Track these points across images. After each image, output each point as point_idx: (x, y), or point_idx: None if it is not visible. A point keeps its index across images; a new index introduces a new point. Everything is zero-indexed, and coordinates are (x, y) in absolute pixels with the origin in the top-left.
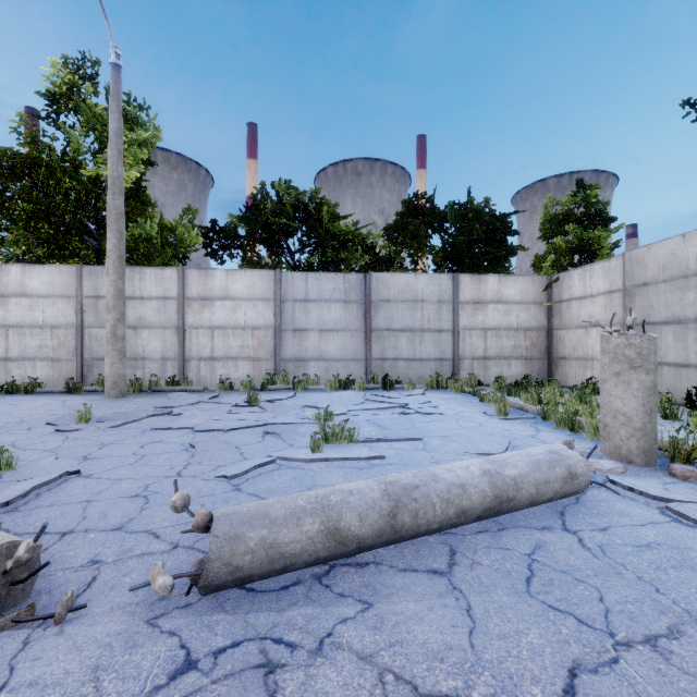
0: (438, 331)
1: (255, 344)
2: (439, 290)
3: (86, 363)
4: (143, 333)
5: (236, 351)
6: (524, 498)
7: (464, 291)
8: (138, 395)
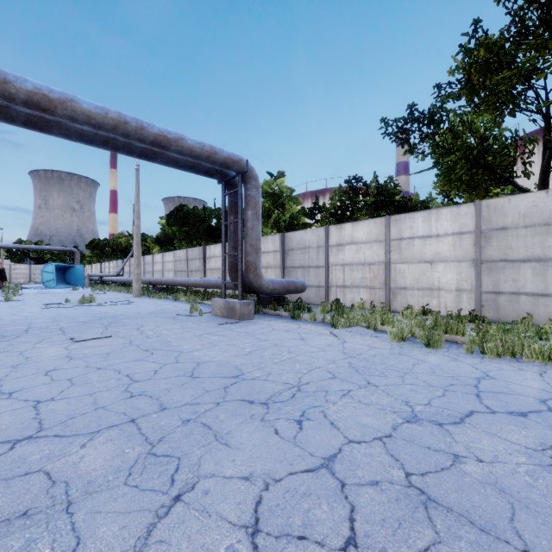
0: None
1: (26, 276)
2: None
3: None
4: None
5: (22, 277)
6: None
7: None
8: None
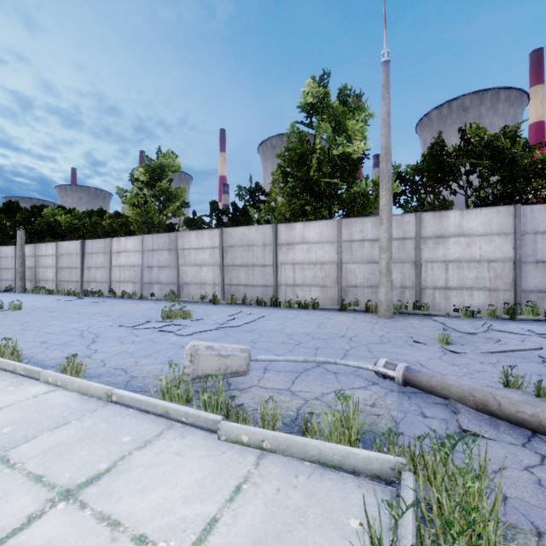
0: None
1: (491, 276)
2: None
3: (343, 289)
4: None
5: (471, 282)
6: None
7: None
8: (399, 317)
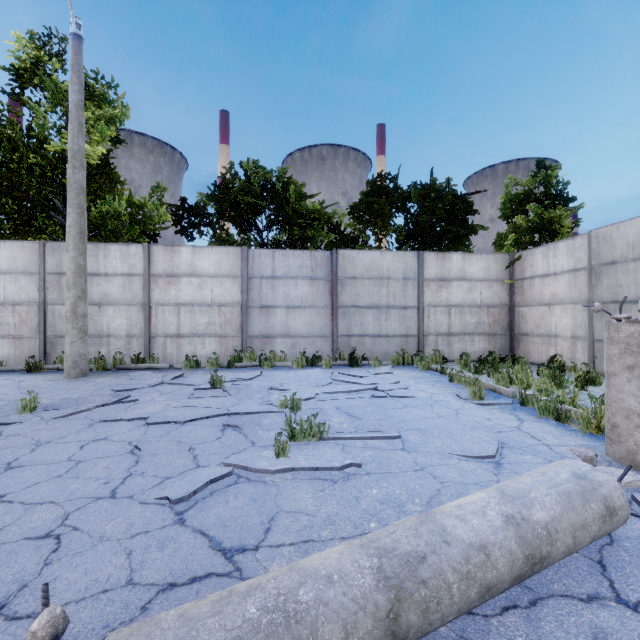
0: (403, 308)
1: (222, 321)
2: (404, 267)
3: (49, 340)
4: (107, 310)
5: (203, 328)
6: (559, 552)
7: (429, 268)
8: (101, 374)
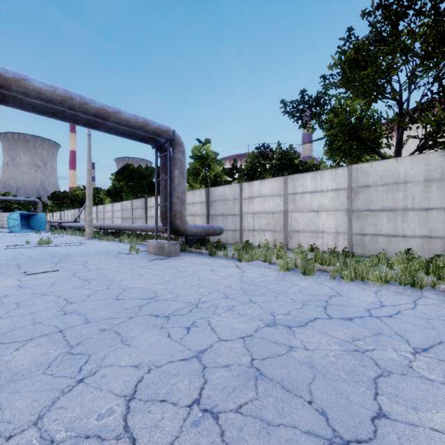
0: None
1: None
2: None
3: None
4: None
5: None
6: None
7: None
8: None
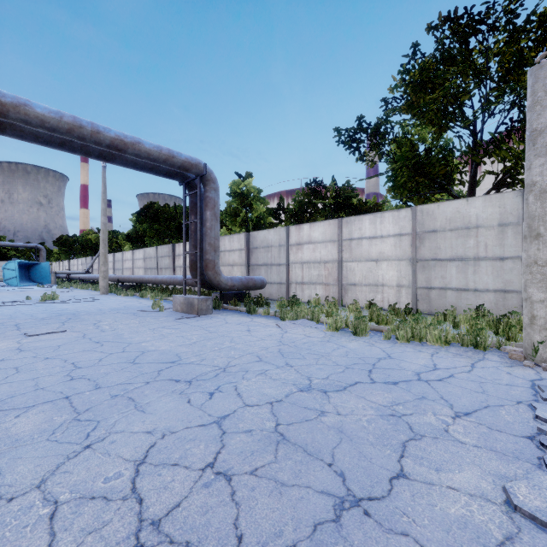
0: None
1: None
2: None
3: None
4: None
5: None
6: None
7: None
8: None
